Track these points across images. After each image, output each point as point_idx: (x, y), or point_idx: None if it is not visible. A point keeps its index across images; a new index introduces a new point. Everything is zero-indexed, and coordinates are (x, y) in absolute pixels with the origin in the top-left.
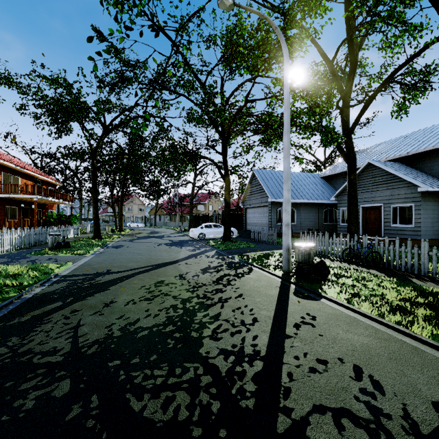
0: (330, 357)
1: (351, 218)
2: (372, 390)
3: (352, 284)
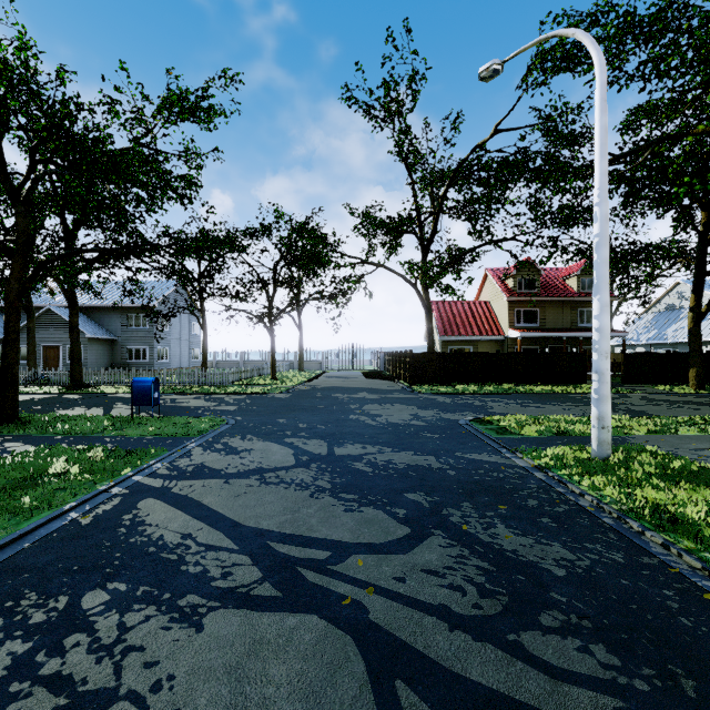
0: (21, 398)
1: (31, 356)
2: (33, 398)
3: (30, 390)
